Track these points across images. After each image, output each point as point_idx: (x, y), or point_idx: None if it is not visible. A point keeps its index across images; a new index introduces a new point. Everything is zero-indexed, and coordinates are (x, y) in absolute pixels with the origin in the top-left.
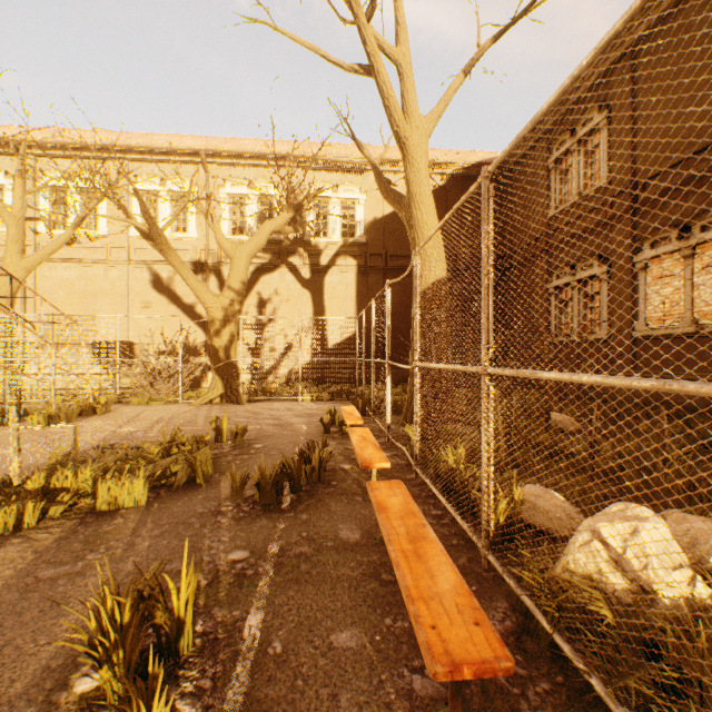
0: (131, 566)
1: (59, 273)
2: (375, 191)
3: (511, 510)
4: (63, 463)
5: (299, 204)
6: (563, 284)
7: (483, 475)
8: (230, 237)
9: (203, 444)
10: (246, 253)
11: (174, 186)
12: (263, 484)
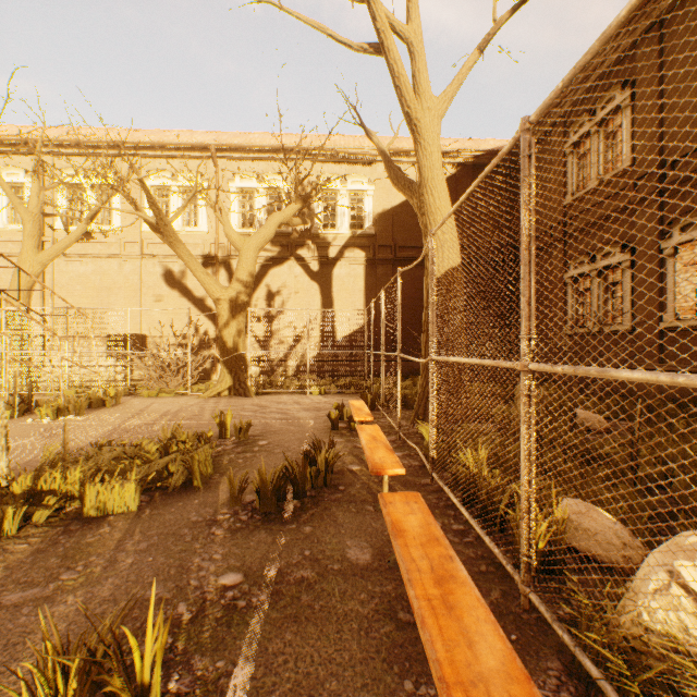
0: (107, 591)
1: (76, 267)
2: (384, 182)
3: (551, 532)
4: (56, 462)
5: (307, 195)
6: (581, 273)
7: (522, 494)
8: (240, 230)
9: (204, 441)
10: (254, 245)
11: (185, 181)
12: (263, 490)
